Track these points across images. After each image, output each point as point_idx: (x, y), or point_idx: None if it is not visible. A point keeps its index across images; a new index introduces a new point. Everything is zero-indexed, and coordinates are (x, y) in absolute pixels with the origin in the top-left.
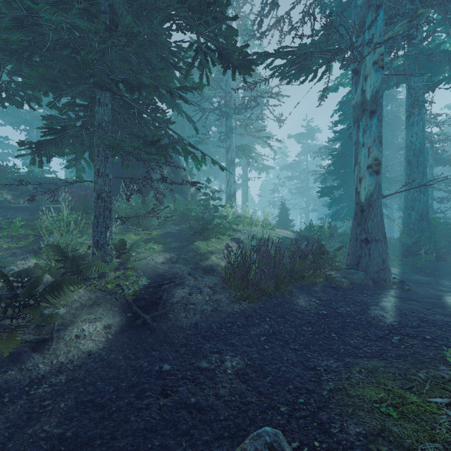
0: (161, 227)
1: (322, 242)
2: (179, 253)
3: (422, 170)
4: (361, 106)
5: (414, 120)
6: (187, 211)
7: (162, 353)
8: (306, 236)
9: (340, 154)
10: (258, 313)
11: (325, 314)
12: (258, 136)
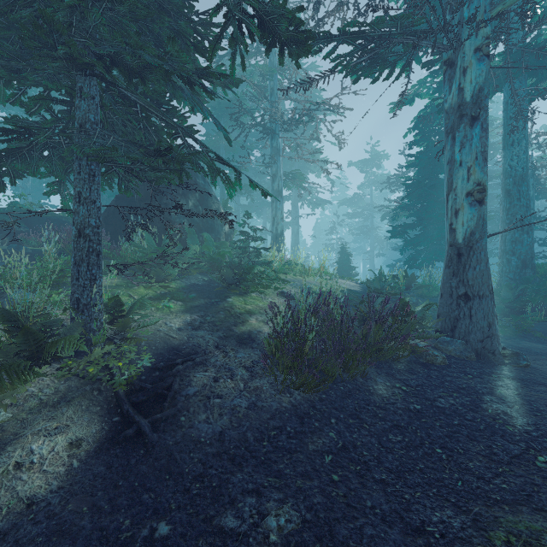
0: (181, 277)
1: (406, 299)
2: (204, 314)
3: (525, 202)
4: (457, 110)
5: (515, 139)
6: (219, 255)
7: (160, 495)
8: (379, 289)
9: (417, 183)
10: (318, 410)
11: (418, 410)
12: (313, 160)
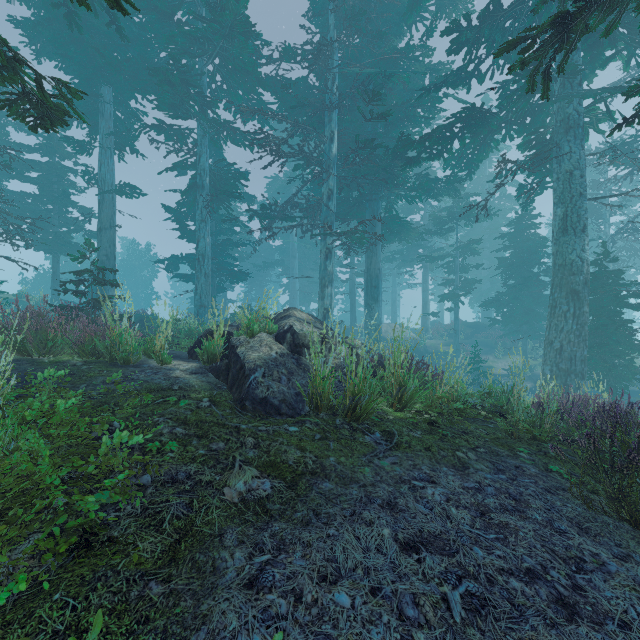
0: None
1: None
2: None
3: None
4: None
5: None
6: None
7: None
8: None
9: None
10: None
11: None
12: None
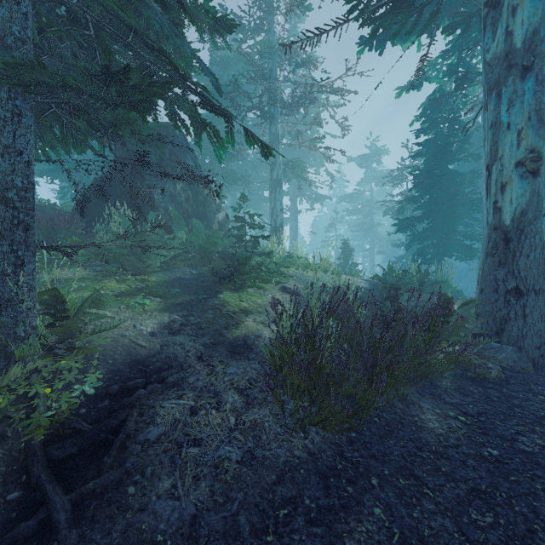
0: (162, 269)
1: (448, 294)
2: (188, 314)
3: None
4: (504, 59)
5: None
6: (209, 243)
7: None
8: (396, 284)
9: (426, 173)
10: (348, 461)
11: (498, 459)
12: (315, 146)
